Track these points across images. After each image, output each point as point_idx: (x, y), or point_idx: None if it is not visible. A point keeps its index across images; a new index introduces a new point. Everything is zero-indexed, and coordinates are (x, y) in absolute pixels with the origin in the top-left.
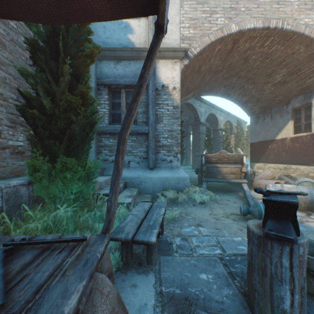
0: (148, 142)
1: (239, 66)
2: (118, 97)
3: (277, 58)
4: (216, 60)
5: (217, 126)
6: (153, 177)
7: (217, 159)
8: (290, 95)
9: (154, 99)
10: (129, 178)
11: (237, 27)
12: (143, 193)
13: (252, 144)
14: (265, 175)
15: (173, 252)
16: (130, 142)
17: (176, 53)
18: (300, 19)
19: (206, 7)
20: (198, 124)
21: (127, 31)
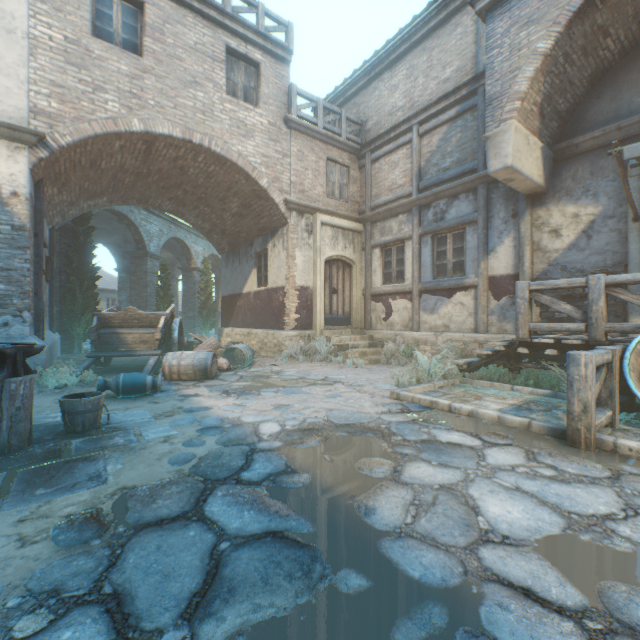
0: None
1: (177, 176)
2: None
3: (223, 182)
4: (127, 158)
5: (191, 262)
6: None
7: (122, 321)
8: (252, 235)
9: None
10: None
11: (144, 126)
12: None
13: (223, 298)
14: (208, 344)
15: None
16: None
17: (18, 133)
18: (232, 144)
19: (87, 75)
20: (145, 256)
21: None
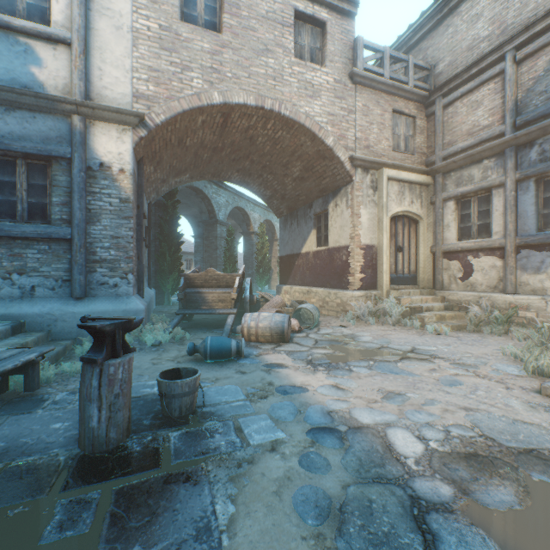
0: (73, 254)
1: (246, 147)
2: (11, 172)
3: (288, 146)
4: (206, 133)
5: (249, 227)
6: (80, 312)
7: (203, 281)
8: (312, 197)
9: (83, 184)
10: (30, 316)
11: (222, 98)
12: (61, 339)
13: (281, 258)
14: (274, 302)
15: (39, 409)
16: (36, 252)
17: (124, 116)
18: (300, 106)
19: (176, 57)
20: (215, 223)
21: (30, 59)
